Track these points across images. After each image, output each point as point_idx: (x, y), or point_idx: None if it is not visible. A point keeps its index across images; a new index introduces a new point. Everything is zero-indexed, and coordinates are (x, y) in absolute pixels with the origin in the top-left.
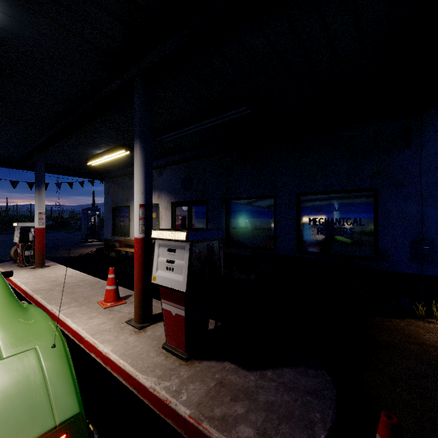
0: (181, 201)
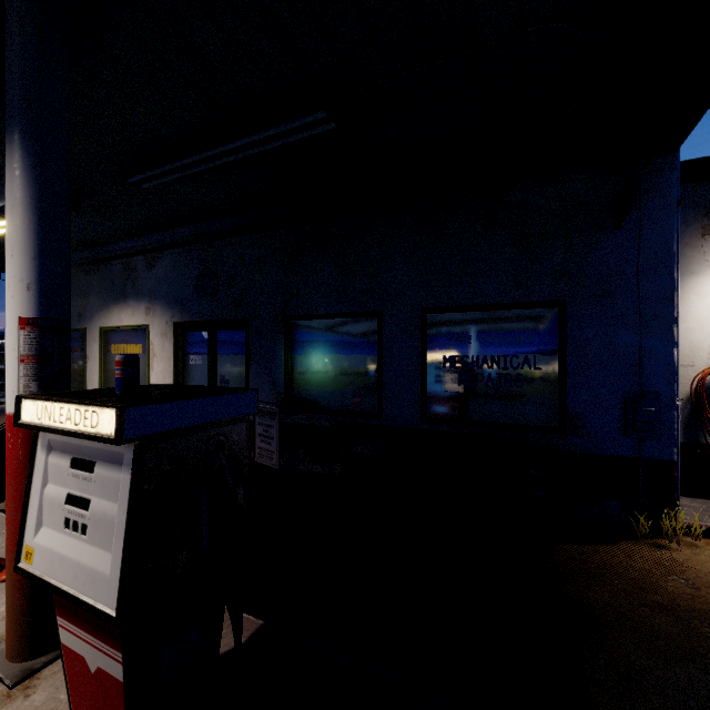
0: (194, 321)
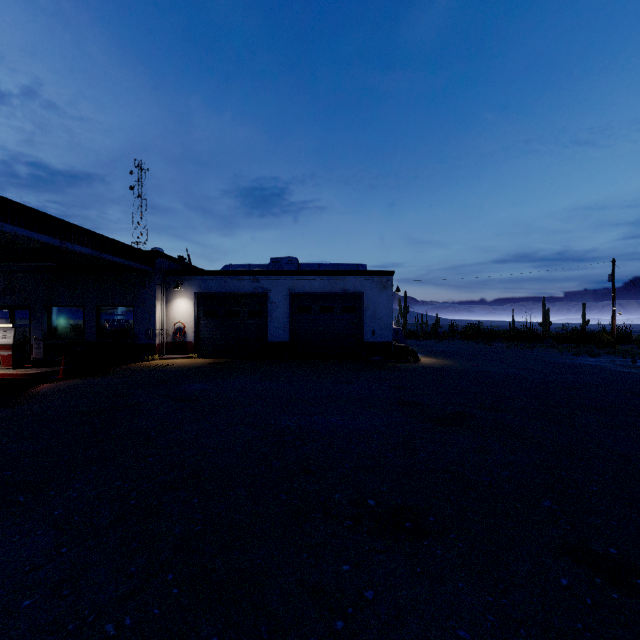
0: (2, 305)
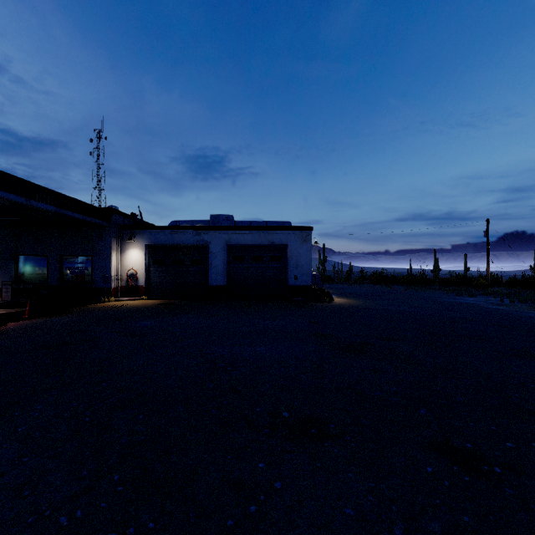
0: None
